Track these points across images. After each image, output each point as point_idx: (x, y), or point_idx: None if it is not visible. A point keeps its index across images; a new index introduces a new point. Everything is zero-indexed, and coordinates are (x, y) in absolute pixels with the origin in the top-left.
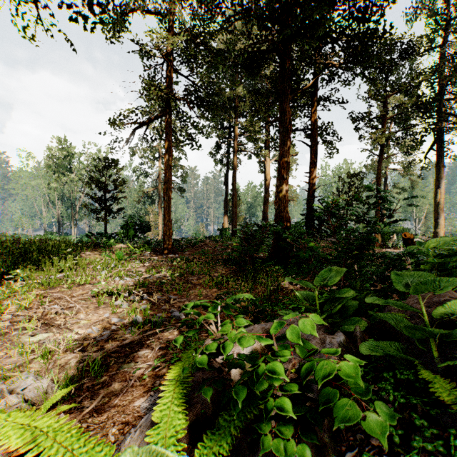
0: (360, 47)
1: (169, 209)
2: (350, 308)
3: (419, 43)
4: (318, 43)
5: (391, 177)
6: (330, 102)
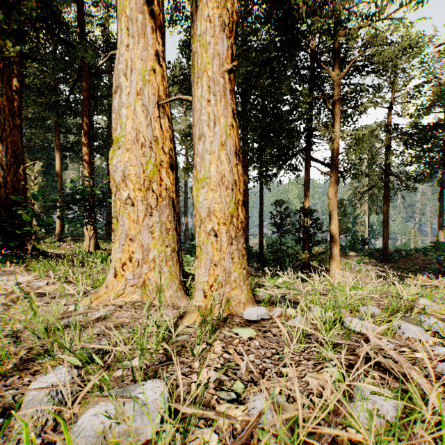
0: None
1: (386, 236)
2: None
3: None
4: None
5: None
6: None
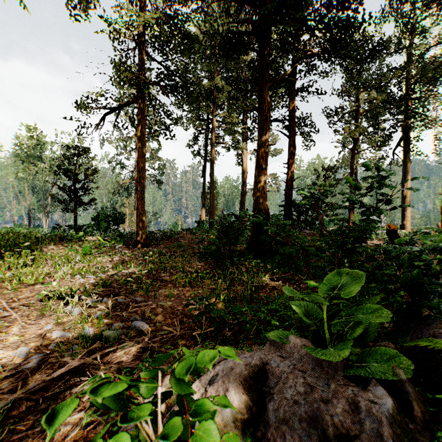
0: (341, 33)
1: (143, 200)
2: (370, 328)
3: (388, 44)
4: (296, 32)
5: (360, 172)
6: (309, 92)
